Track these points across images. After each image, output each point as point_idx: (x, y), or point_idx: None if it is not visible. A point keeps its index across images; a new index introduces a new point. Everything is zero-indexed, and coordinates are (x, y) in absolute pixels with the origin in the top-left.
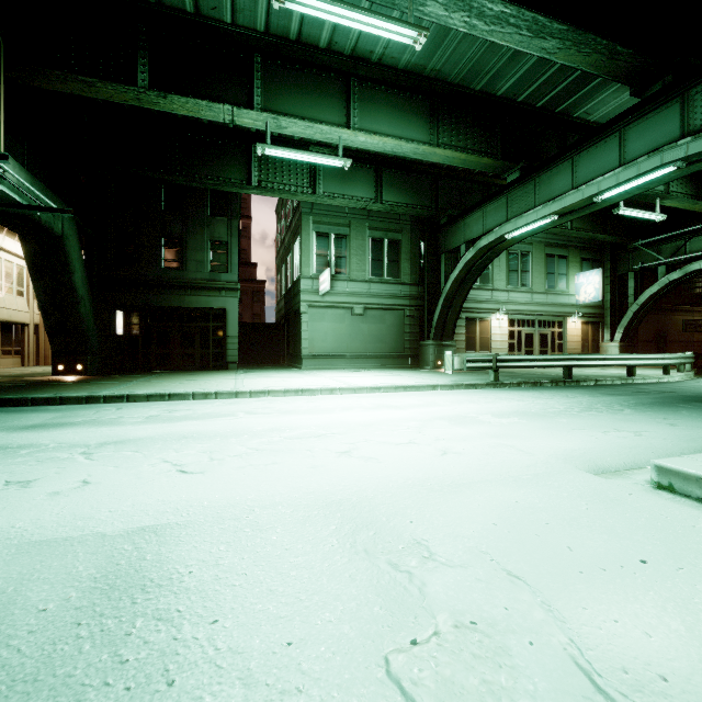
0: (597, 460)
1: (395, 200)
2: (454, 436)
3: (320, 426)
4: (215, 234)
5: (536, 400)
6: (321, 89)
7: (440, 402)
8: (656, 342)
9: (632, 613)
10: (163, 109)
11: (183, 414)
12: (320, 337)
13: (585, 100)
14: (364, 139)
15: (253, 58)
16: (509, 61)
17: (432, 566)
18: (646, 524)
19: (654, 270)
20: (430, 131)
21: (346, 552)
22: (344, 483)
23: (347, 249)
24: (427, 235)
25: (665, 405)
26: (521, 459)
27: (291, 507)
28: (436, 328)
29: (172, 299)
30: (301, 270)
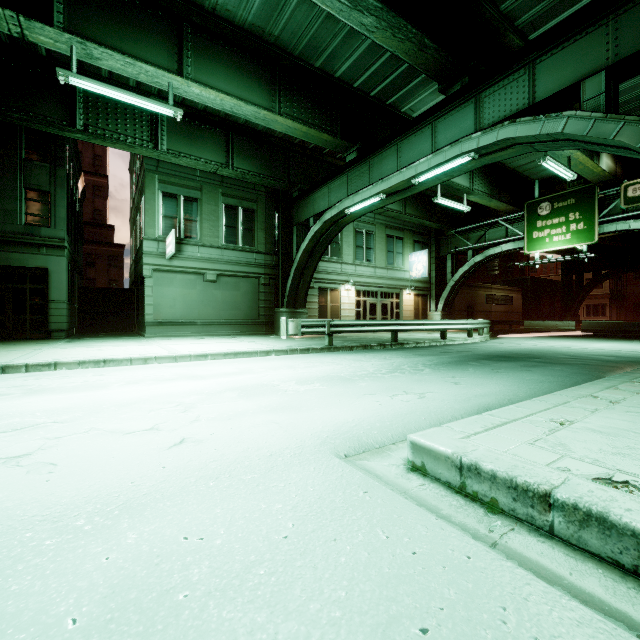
0: (362, 435)
1: (247, 168)
2: (224, 412)
3: (54, 410)
4: (32, 181)
5: (354, 363)
6: (147, 26)
7: (257, 368)
8: (467, 312)
9: None
10: None
11: None
12: (168, 303)
13: (409, 97)
14: (199, 92)
15: None
16: (343, 43)
17: None
18: (350, 563)
19: (465, 253)
20: (272, 98)
21: None
22: None
23: (198, 213)
24: (281, 207)
25: (459, 363)
26: (273, 442)
27: None
28: (288, 296)
29: None
30: (144, 231)
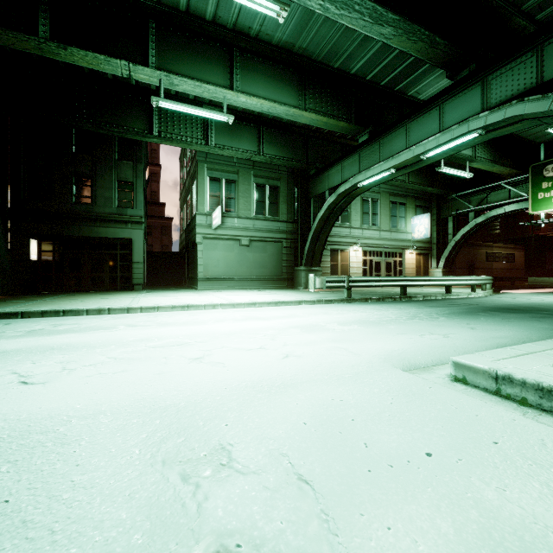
0: (410, 358)
1: (274, 153)
2: (300, 341)
3: (188, 335)
4: (122, 175)
5: (376, 312)
6: (209, 55)
7: (300, 314)
8: (468, 269)
9: (407, 516)
10: (65, 59)
11: (67, 327)
12: (213, 263)
13: (416, 82)
14: (245, 100)
15: (148, 23)
16: (359, 46)
17: (225, 475)
18: (438, 416)
19: (466, 215)
20: (299, 97)
21: (141, 464)
22: (181, 388)
23: (235, 192)
24: (300, 183)
25: (469, 313)
26: (349, 359)
27: (112, 415)
28: (306, 257)
29: (83, 230)
30: (197, 208)
